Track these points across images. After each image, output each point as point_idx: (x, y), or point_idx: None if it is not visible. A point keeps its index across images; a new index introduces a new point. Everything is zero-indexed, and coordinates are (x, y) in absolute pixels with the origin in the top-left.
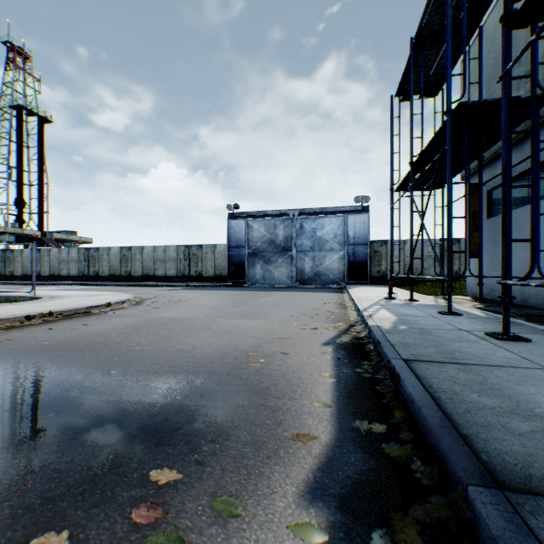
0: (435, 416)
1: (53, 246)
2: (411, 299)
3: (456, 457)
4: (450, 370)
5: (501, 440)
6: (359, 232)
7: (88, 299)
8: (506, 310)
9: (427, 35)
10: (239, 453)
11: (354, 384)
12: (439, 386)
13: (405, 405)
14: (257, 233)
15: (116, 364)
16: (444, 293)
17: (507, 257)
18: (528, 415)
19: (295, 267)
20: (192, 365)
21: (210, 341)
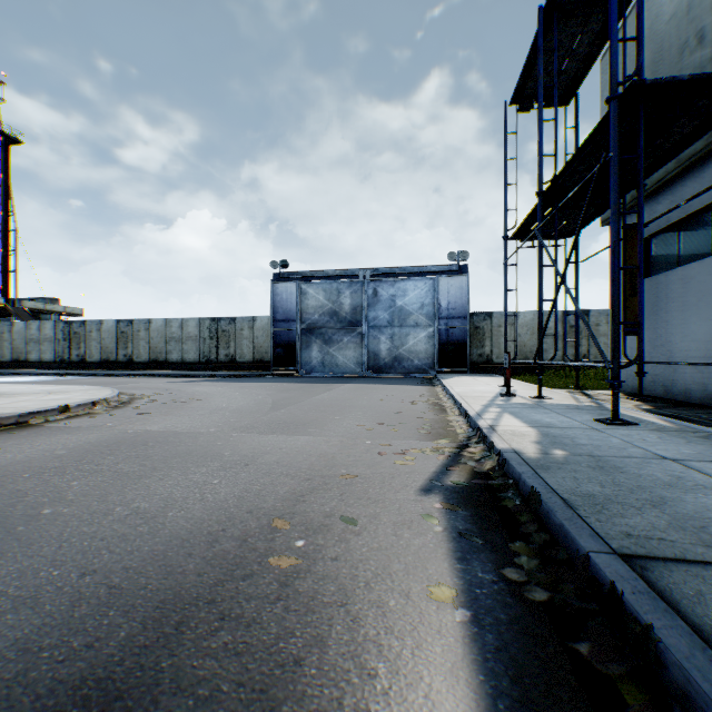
0: None
1: (22, 318)
2: (541, 396)
3: None
4: None
5: None
6: (454, 301)
7: (37, 399)
8: None
9: (563, 2)
10: None
11: (519, 631)
12: None
13: None
14: (313, 301)
15: None
16: (579, 386)
17: None
18: None
19: (366, 349)
20: (138, 567)
21: (207, 486)
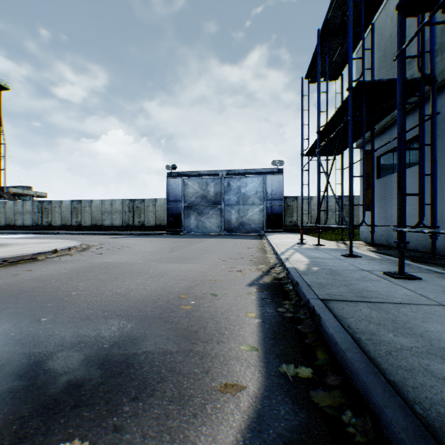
0: (360, 360)
1: (9, 199)
2: (319, 244)
3: (391, 412)
4: (363, 308)
5: (429, 387)
6: (275, 190)
7: (37, 246)
8: (401, 253)
9: (331, 28)
10: (163, 412)
11: (278, 324)
12: (357, 326)
13: (326, 344)
14: (191, 189)
15: (49, 310)
16: (343, 239)
17: (402, 208)
18: (444, 355)
19: (223, 218)
20: (125, 310)
21: (146, 284)
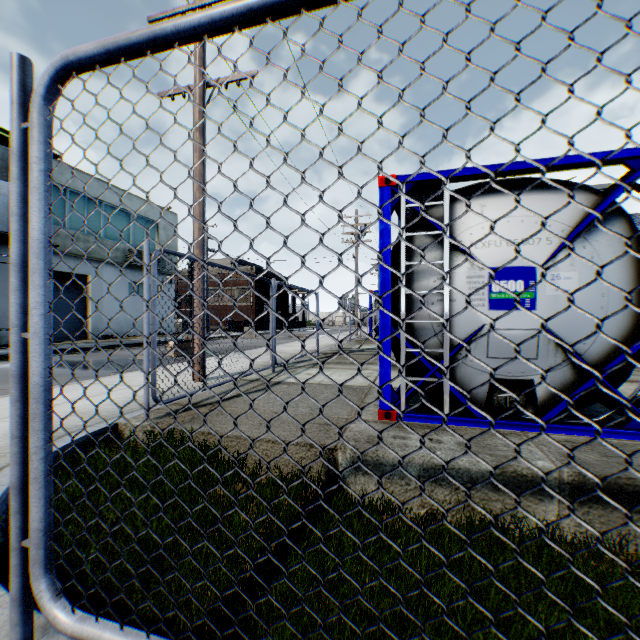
0: None
1: None
2: None
3: None
4: None
5: None
6: None
7: None
8: None
9: None
10: None
11: None
12: None
13: None
14: None
15: None
16: None
17: None
18: None
19: None
20: None
21: None
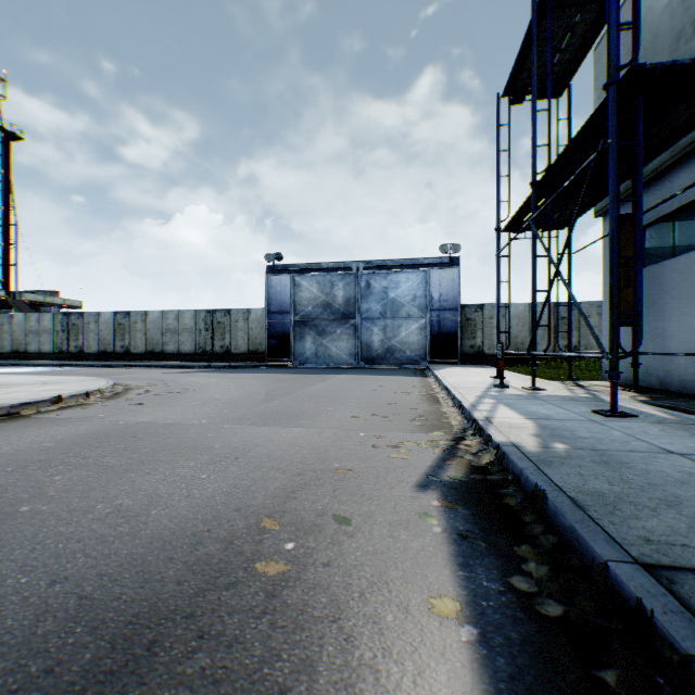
0: None
1: (23, 311)
2: (534, 387)
3: None
4: None
5: None
6: (446, 293)
7: (31, 390)
8: None
9: None
10: None
11: (533, 654)
12: None
13: None
14: (307, 293)
15: None
16: (571, 377)
17: None
18: None
19: (359, 340)
20: (114, 573)
21: (195, 481)
